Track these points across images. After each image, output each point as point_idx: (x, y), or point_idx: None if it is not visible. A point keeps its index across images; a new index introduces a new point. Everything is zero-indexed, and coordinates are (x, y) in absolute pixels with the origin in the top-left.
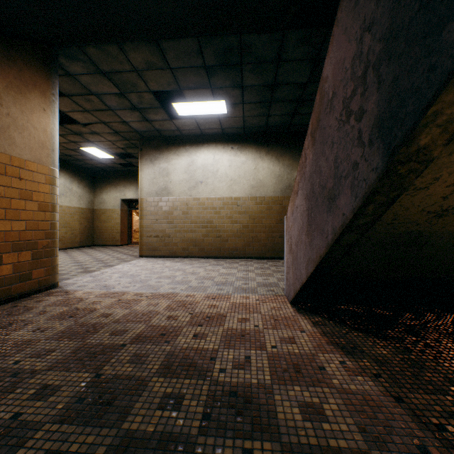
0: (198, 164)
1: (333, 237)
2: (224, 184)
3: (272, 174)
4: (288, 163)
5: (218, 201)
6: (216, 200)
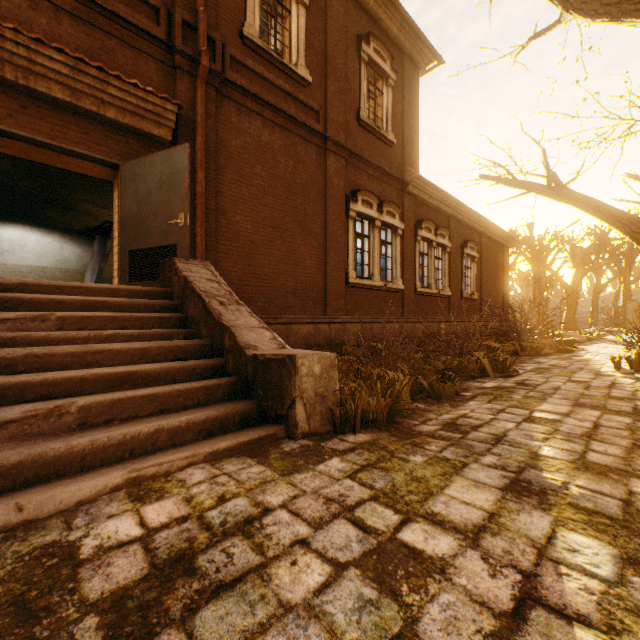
0: (6, 237)
1: (96, 280)
2: (33, 256)
3: (76, 254)
4: (88, 249)
5: (26, 268)
6: (24, 267)
